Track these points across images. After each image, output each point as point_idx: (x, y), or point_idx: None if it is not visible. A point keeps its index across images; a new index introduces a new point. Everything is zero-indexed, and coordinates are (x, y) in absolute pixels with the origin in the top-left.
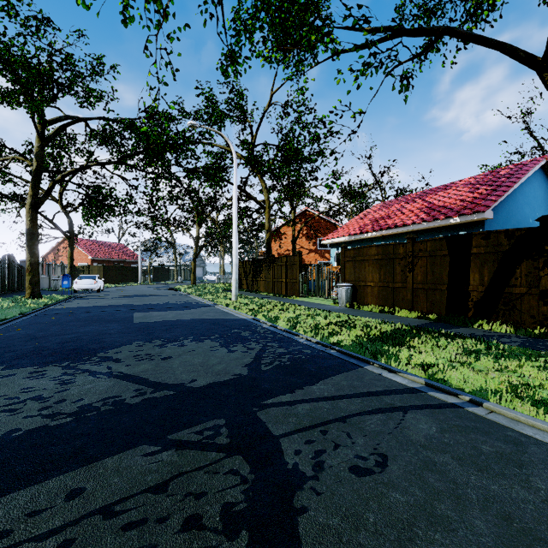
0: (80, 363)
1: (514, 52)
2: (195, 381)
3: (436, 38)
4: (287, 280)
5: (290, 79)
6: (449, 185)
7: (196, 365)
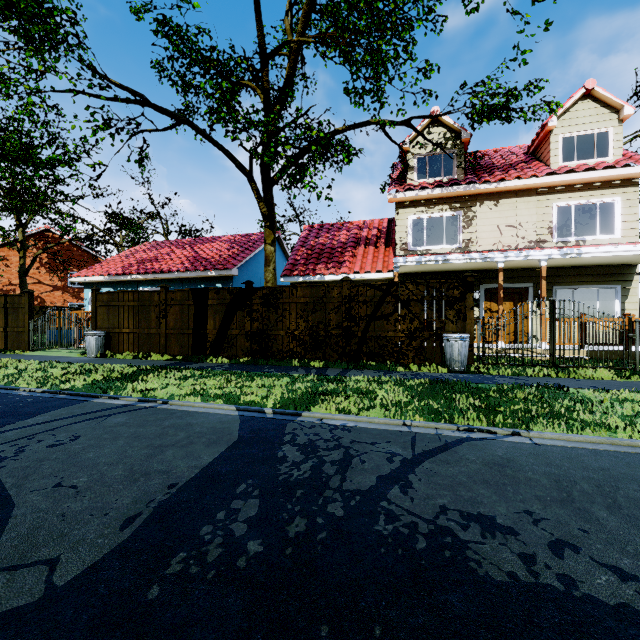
0: None
1: (233, 160)
2: None
3: (177, 123)
4: (7, 329)
5: (7, 92)
6: (216, 238)
7: None
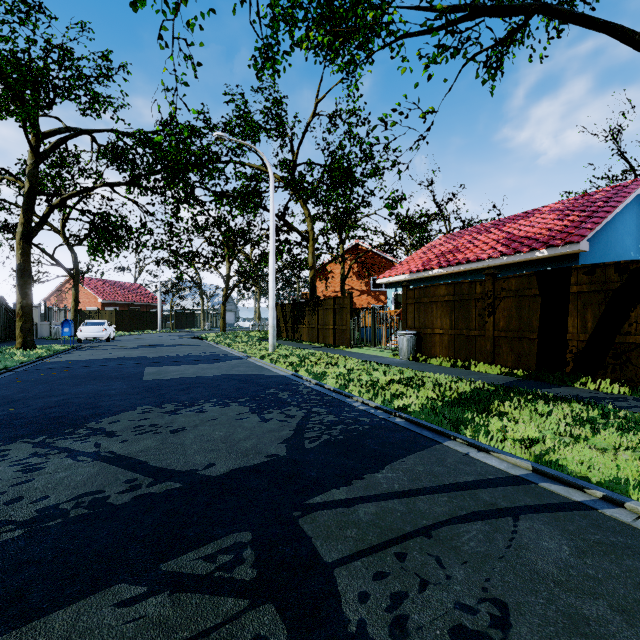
0: (60, 438)
1: (627, 35)
2: (213, 466)
3: (527, 18)
4: (335, 327)
5: (341, 70)
6: (530, 212)
7: (216, 440)
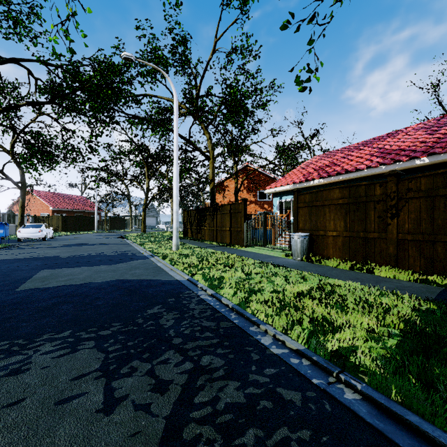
0: None
1: None
2: None
3: None
4: (231, 228)
5: None
6: (394, 133)
7: None
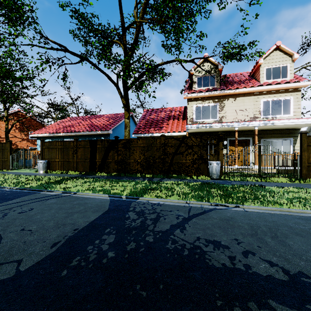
0: None
1: (109, 78)
2: None
3: (82, 60)
4: None
5: None
6: (101, 115)
7: None
